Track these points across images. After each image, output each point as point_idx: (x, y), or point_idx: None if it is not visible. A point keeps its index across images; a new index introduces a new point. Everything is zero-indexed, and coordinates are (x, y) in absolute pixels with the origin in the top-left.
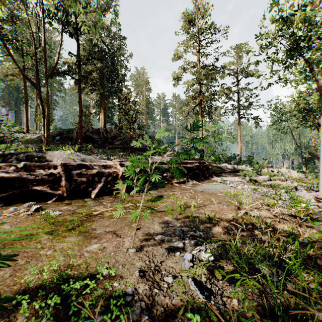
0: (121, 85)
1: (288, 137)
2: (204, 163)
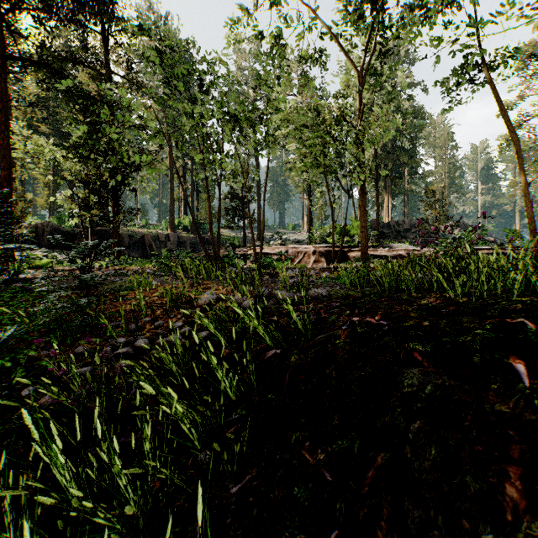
0: (412, 161)
1: None
2: None
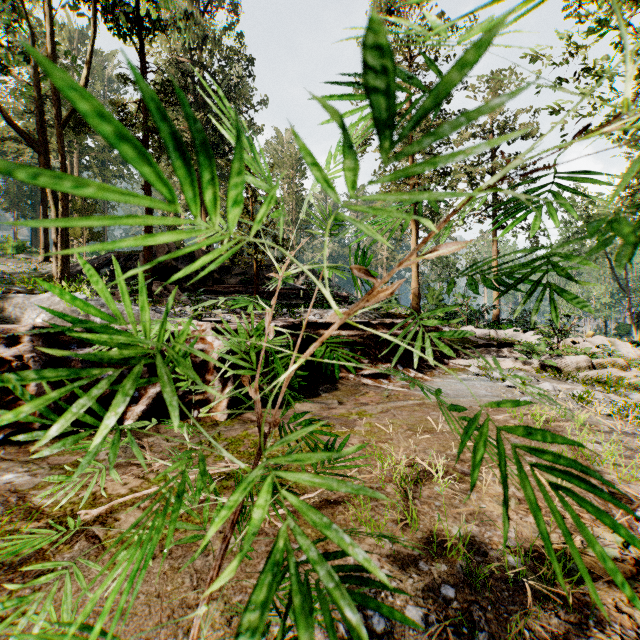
0: None
1: (594, 270)
2: (428, 326)
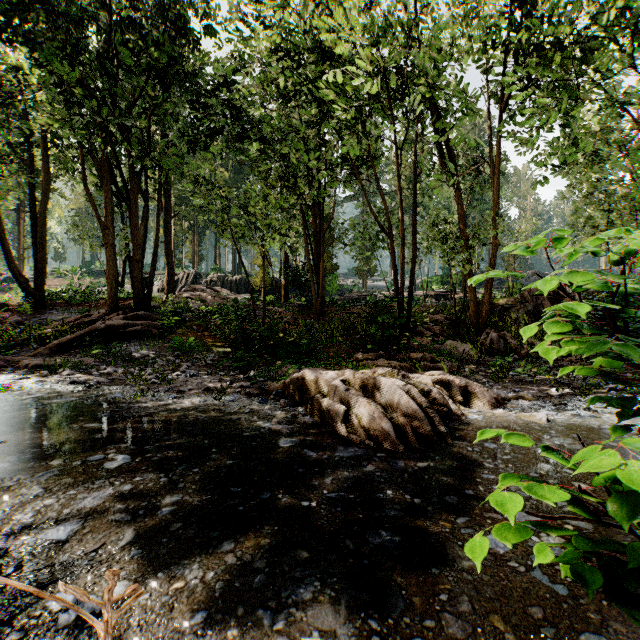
0: None
1: None
2: None
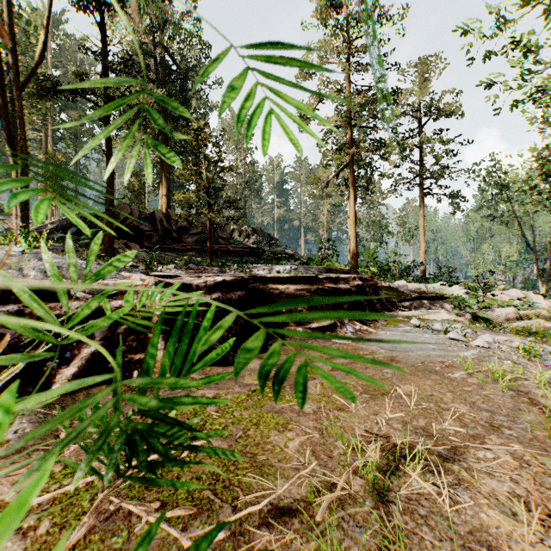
0: None
1: (505, 232)
2: (368, 280)
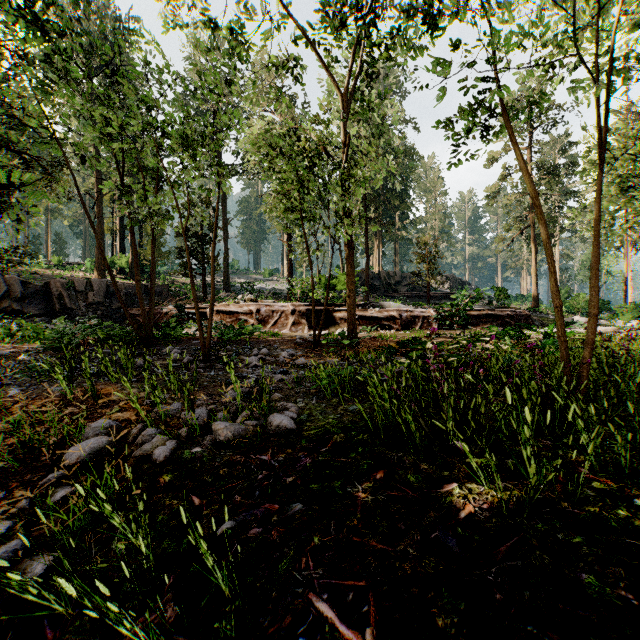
0: (403, 206)
1: None
2: (522, 313)
